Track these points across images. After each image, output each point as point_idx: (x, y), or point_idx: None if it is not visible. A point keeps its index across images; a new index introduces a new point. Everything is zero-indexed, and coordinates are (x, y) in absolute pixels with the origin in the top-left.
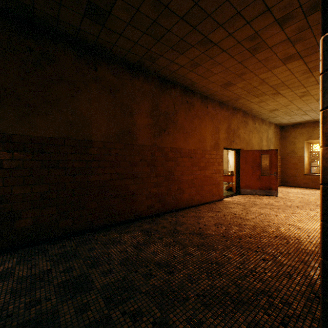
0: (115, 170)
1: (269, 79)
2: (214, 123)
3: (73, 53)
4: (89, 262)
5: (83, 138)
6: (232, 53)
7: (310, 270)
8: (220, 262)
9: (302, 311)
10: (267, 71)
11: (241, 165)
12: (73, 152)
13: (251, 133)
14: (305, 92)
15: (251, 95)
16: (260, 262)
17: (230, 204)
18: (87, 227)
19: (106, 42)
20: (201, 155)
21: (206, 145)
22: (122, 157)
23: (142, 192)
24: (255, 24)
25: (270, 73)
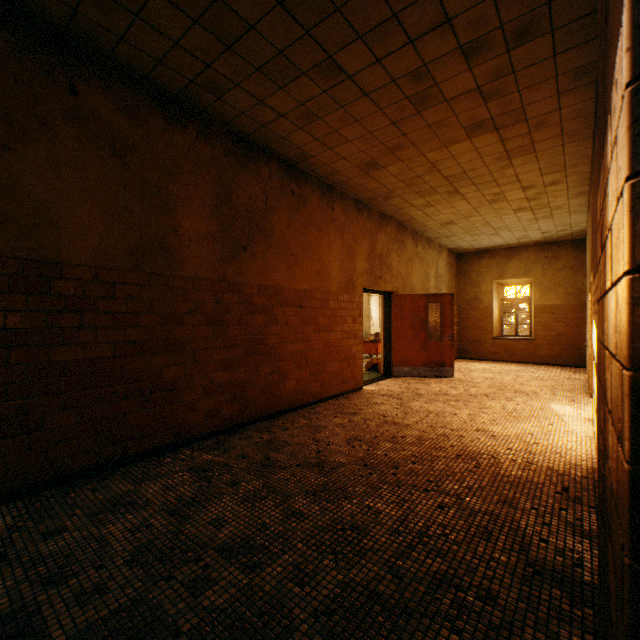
0: (126, 334)
1: (444, 164)
2: (347, 241)
3: (5, 39)
4: (42, 570)
5: (37, 255)
6: (382, 102)
7: (520, 518)
8: (361, 524)
9: (516, 610)
10: (440, 147)
11: (394, 322)
12: (5, 290)
13: (410, 263)
14: (498, 194)
15: (412, 192)
16: (435, 513)
17: (375, 397)
18: (47, 476)
19: (99, 28)
20: (320, 302)
21: (331, 283)
22: (144, 304)
23: (193, 382)
24: (425, 48)
25: (446, 152)
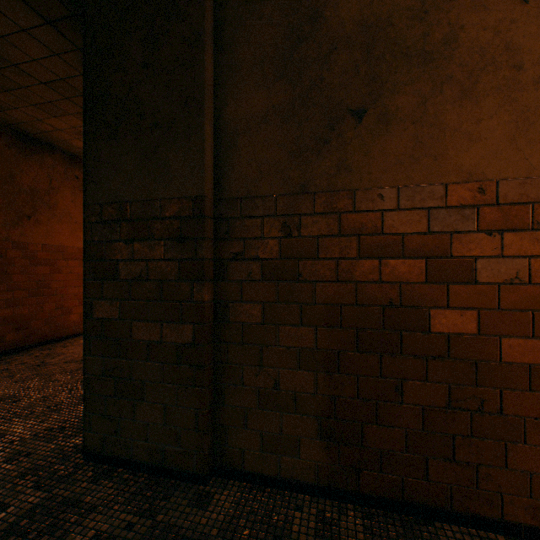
0: None
1: None
2: None
3: None
4: None
5: None
6: None
7: None
8: None
9: None
10: None
11: None
12: None
13: None
14: None
15: None
16: None
17: None
18: None
19: None
20: None
21: None
22: None
23: None
24: None
25: None
